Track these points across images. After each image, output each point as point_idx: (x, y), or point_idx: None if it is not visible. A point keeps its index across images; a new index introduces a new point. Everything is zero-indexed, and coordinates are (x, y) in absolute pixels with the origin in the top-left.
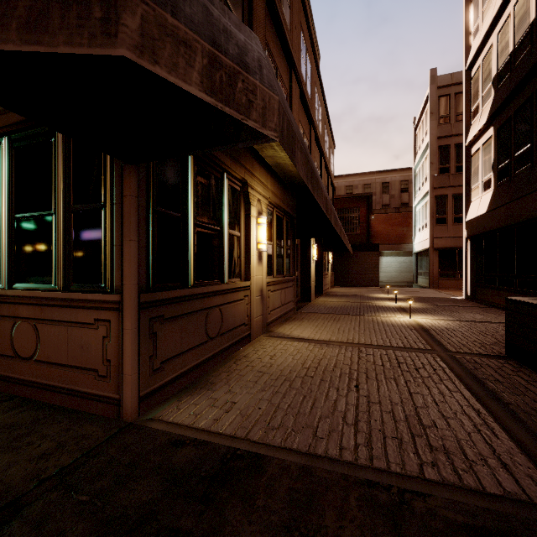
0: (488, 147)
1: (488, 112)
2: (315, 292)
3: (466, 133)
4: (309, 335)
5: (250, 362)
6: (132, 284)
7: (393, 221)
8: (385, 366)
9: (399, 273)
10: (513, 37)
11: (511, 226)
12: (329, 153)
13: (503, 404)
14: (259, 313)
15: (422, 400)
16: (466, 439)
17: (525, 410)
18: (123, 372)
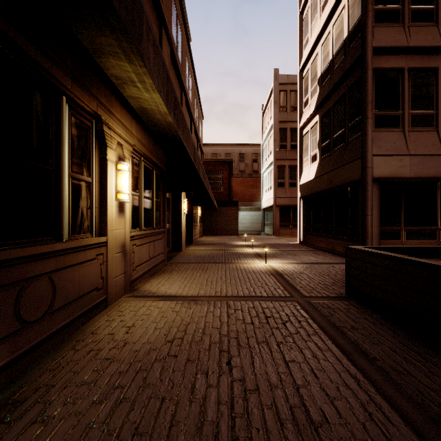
0: (315, 130)
1: (315, 103)
2: (186, 241)
3: (300, 119)
4: (177, 290)
5: (97, 343)
6: None
7: (247, 183)
8: (255, 324)
9: (252, 224)
10: (332, 48)
11: (331, 189)
12: (198, 121)
13: (371, 360)
14: (120, 271)
15: (301, 372)
16: (365, 437)
17: (392, 366)
18: None
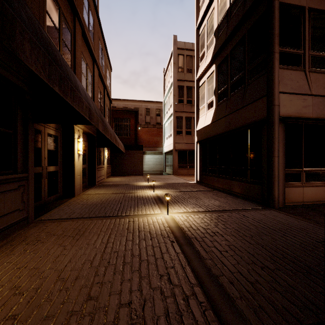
0: (211, 79)
1: (212, 53)
2: (88, 183)
3: (197, 71)
4: None
5: None
6: None
7: (152, 132)
8: None
9: (155, 165)
10: None
11: (228, 132)
12: (105, 69)
13: None
14: None
15: None
16: None
17: None
18: None
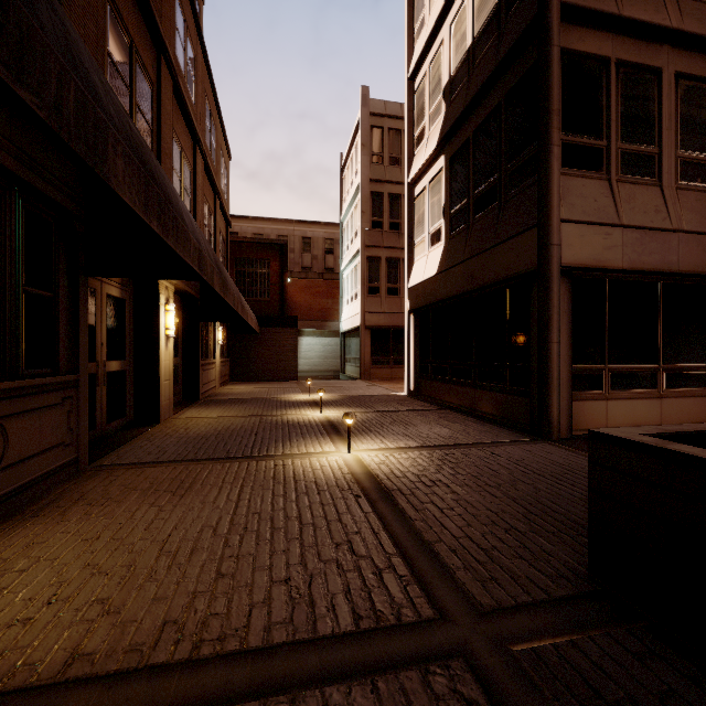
0: (438, 184)
1: (439, 133)
2: (184, 397)
3: (409, 167)
4: None
5: None
6: None
7: (316, 289)
8: None
9: (324, 359)
10: (472, 25)
11: (470, 293)
12: (217, 156)
13: None
14: None
15: None
16: None
17: None
18: None
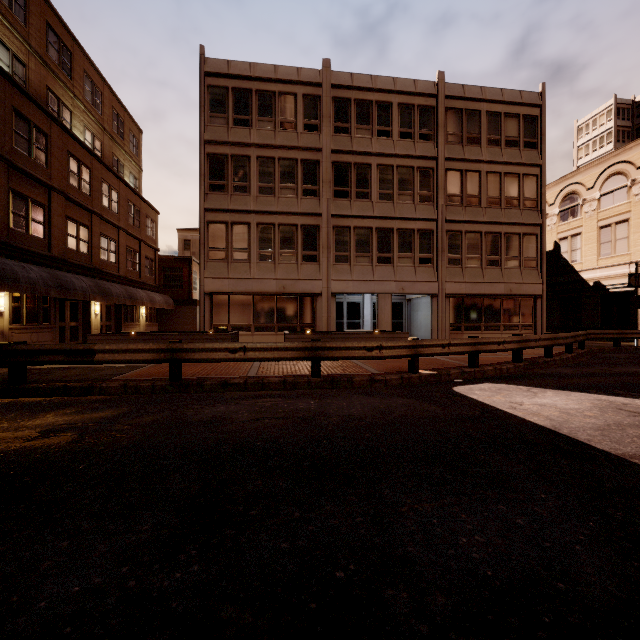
0: None
1: None
2: None
3: None
4: None
5: None
6: None
7: None
8: None
9: None
10: None
11: None
12: (142, 222)
13: None
14: None
15: None
16: None
17: None
18: None
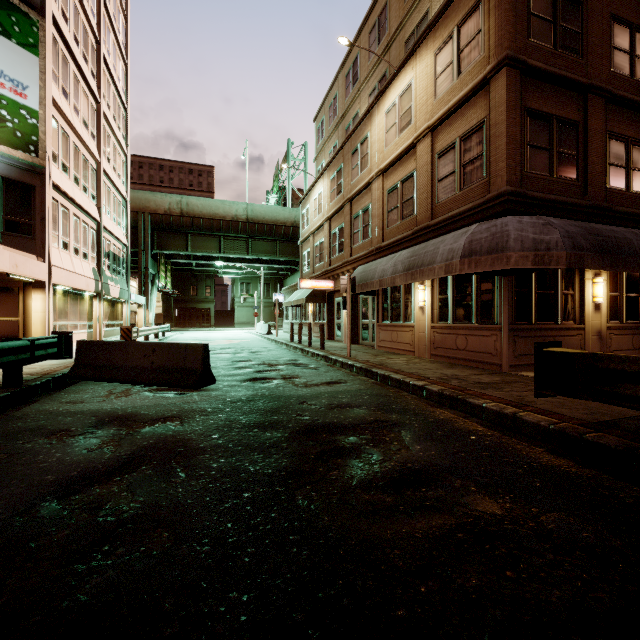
0: None
1: None
2: None
3: None
4: None
5: None
6: (506, 321)
7: None
8: None
9: None
10: None
11: None
12: None
13: None
14: (596, 349)
15: None
16: None
17: None
18: (502, 354)
